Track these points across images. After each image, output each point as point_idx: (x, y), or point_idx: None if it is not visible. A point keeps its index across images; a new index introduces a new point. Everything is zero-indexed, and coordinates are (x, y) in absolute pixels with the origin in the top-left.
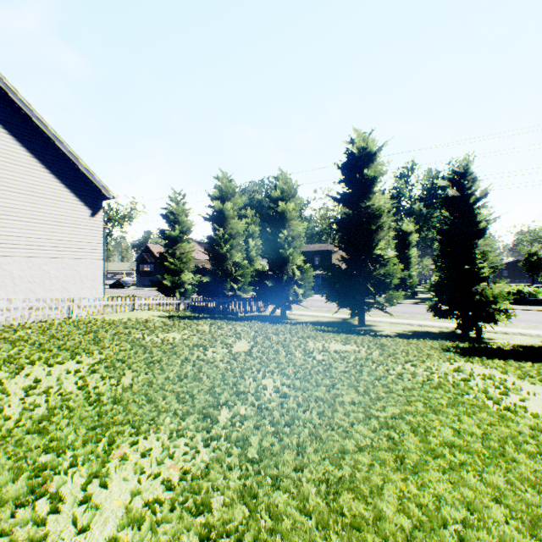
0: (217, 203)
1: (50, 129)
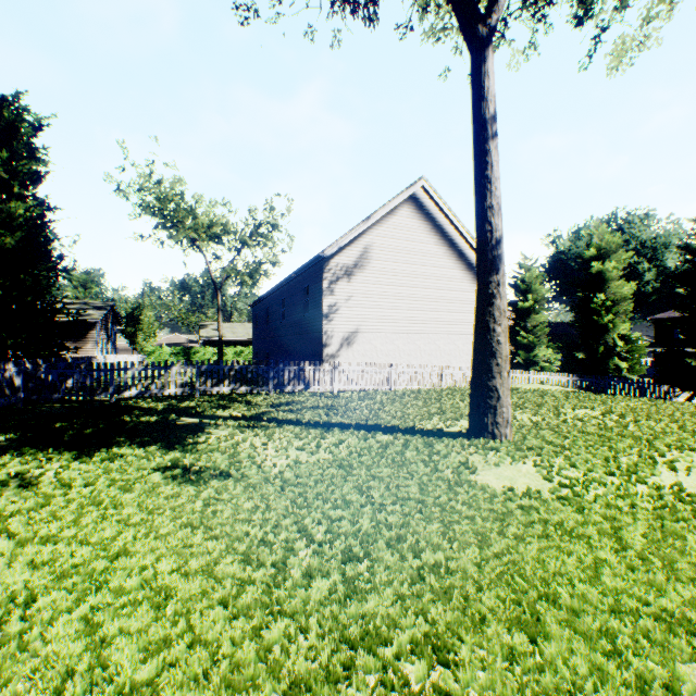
0: (594, 265)
1: (463, 228)
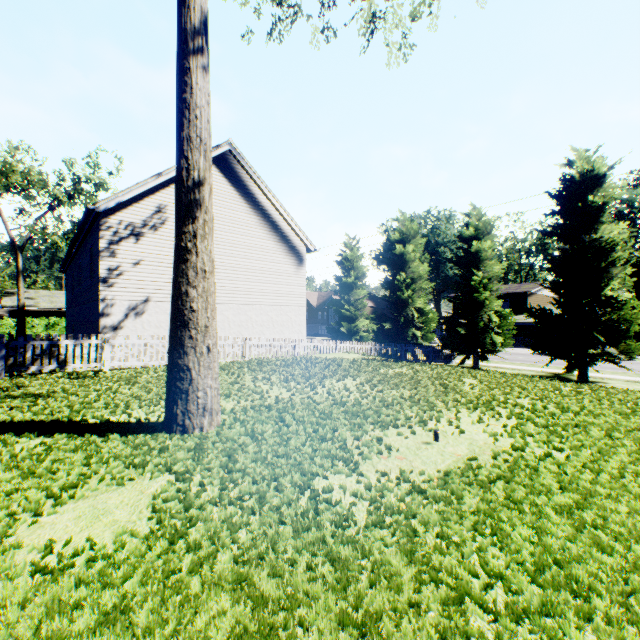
0: (398, 247)
1: (275, 199)
